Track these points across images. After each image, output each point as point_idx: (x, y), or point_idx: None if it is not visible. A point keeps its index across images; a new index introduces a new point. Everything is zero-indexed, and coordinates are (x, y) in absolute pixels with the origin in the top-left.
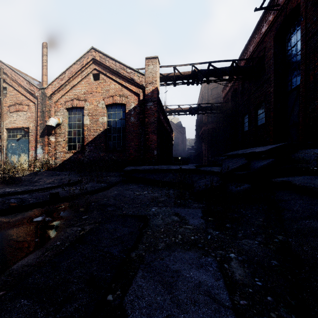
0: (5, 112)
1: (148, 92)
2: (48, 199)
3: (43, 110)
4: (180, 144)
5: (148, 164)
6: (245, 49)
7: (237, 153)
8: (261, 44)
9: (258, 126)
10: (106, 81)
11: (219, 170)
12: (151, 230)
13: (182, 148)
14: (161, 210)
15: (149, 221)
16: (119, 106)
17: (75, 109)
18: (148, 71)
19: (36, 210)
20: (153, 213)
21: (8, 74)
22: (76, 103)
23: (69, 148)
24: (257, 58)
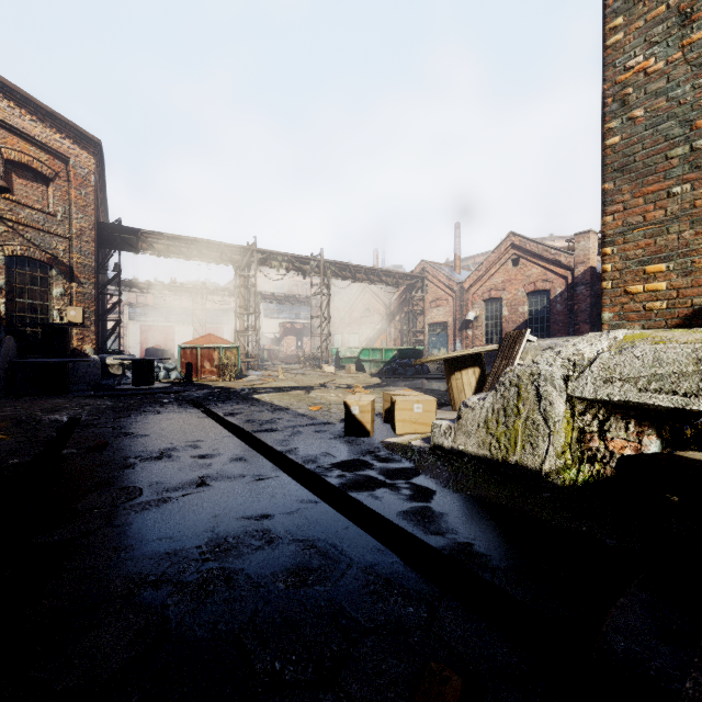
0: (427, 308)
1: (578, 274)
2: None
3: (462, 304)
4: None
5: None
6: None
7: None
8: None
9: None
10: (526, 266)
11: None
12: None
13: None
14: None
15: None
16: (541, 292)
17: (492, 300)
18: (578, 249)
19: None
20: None
21: (430, 272)
22: (494, 294)
23: (486, 341)
24: None
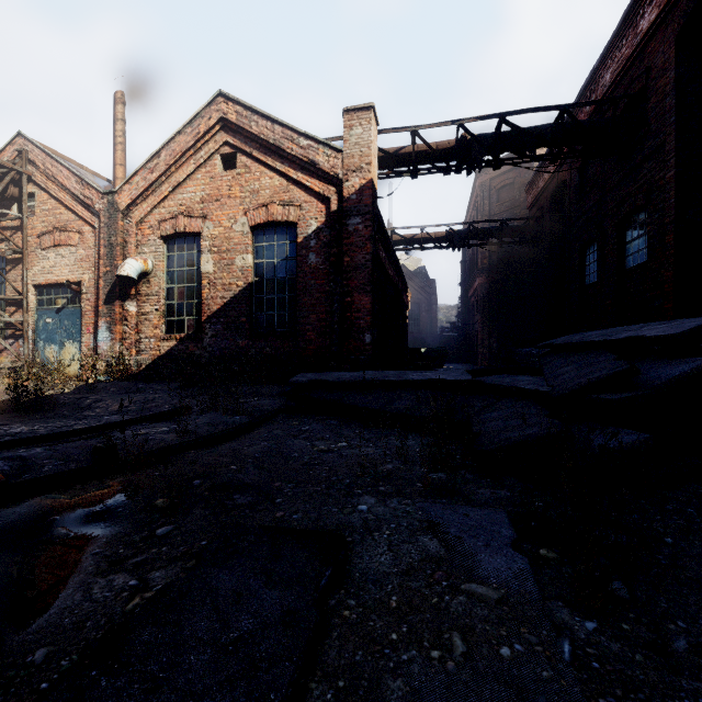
0: (32, 248)
1: (350, 191)
2: (85, 466)
3: (112, 242)
4: (424, 319)
5: (351, 367)
6: (590, 82)
7: (584, 341)
8: (637, 63)
9: (626, 272)
10: (251, 170)
11: (540, 385)
12: (356, 602)
13: (429, 327)
14: (386, 511)
15: (350, 556)
16: (281, 229)
17: (182, 238)
18: (350, 142)
19: (38, 502)
20: (364, 523)
21: (38, 164)
22: (184, 224)
23: (168, 328)
24: (626, 97)
